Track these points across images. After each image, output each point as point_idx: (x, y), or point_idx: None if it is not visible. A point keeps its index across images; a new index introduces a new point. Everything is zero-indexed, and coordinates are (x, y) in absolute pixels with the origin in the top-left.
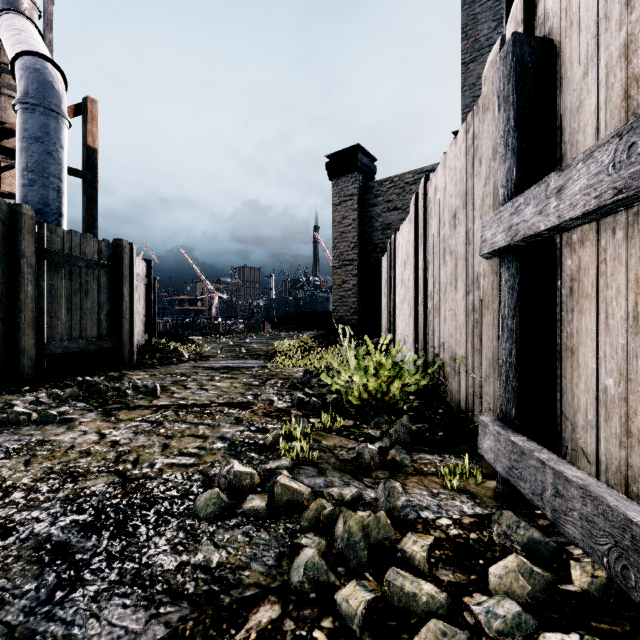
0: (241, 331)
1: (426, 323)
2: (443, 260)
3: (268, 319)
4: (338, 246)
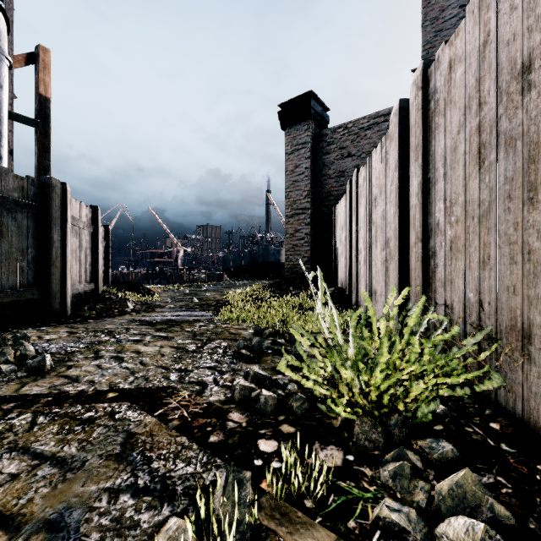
0: (203, 280)
1: (426, 269)
2: (478, 165)
3: (225, 269)
4: (290, 195)
